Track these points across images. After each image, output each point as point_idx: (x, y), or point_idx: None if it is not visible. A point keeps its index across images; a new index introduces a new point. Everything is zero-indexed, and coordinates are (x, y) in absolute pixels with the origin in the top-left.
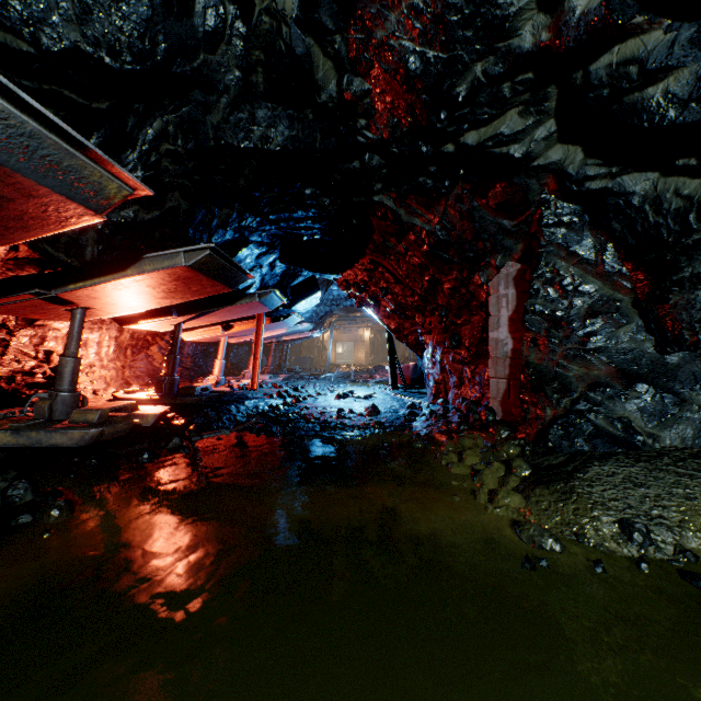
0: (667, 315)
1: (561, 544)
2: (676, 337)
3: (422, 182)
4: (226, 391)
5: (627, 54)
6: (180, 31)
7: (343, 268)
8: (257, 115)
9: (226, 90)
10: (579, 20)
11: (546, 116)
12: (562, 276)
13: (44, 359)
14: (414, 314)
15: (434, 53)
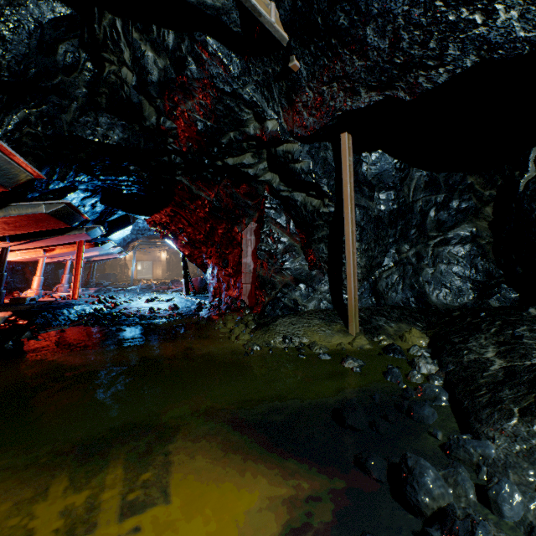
0: (312, 254)
1: (260, 347)
2: (314, 263)
3: (205, 175)
4: (52, 300)
5: (288, 149)
6: (46, 62)
7: (152, 213)
8: (100, 120)
9: (76, 99)
10: (270, 133)
11: (263, 160)
12: (274, 233)
13: None
14: (201, 246)
15: (210, 123)
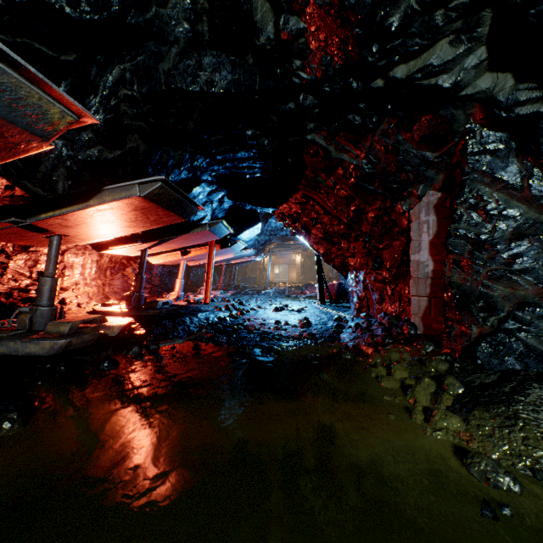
0: None
1: (520, 485)
2: None
3: (351, 119)
4: (183, 305)
5: None
6: None
7: (279, 203)
8: (203, 62)
9: (176, 41)
10: None
11: (477, 43)
12: (486, 201)
13: (37, 279)
14: (340, 241)
15: None
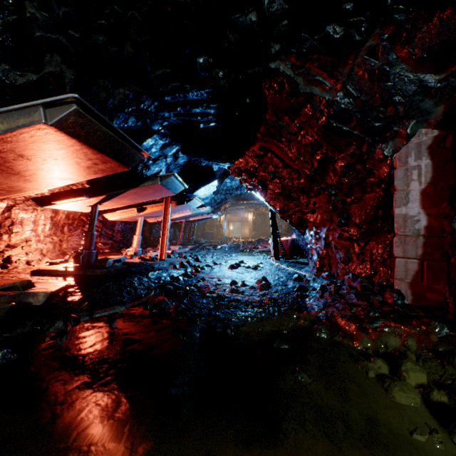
0: None
1: None
2: None
3: (330, 32)
4: (135, 262)
5: None
6: None
7: (235, 157)
8: None
9: None
10: None
11: None
12: None
13: None
14: (299, 196)
15: None
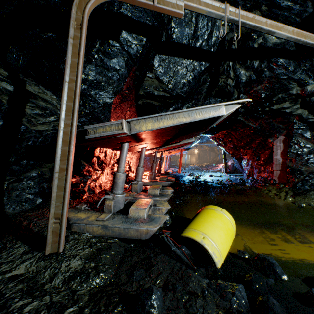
0: None
1: (305, 204)
2: None
3: (255, 115)
4: (175, 173)
5: None
6: (197, 85)
7: (214, 133)
8: (211, 101)
9: (202, 94)
10: (308, 92)
11: (297, 104)
12: (300, 142)
13: (127, 163)
14: (240, 149)
15: (268, 93)
